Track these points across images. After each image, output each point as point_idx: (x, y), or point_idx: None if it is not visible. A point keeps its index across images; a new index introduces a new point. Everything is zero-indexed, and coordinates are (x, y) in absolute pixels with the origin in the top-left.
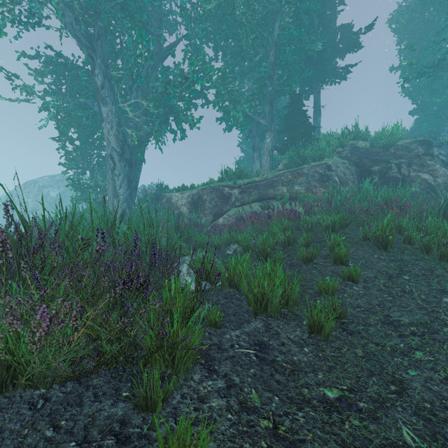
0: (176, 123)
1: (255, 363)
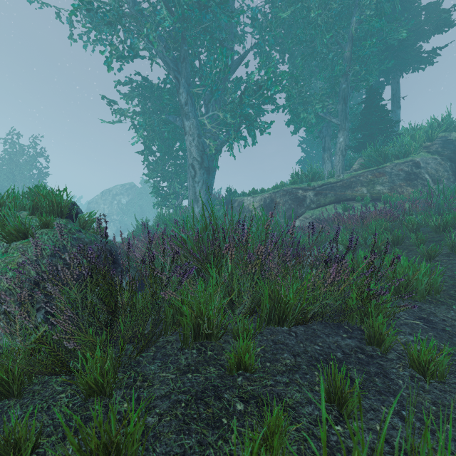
0: (248, 130)
1: (429, 330)
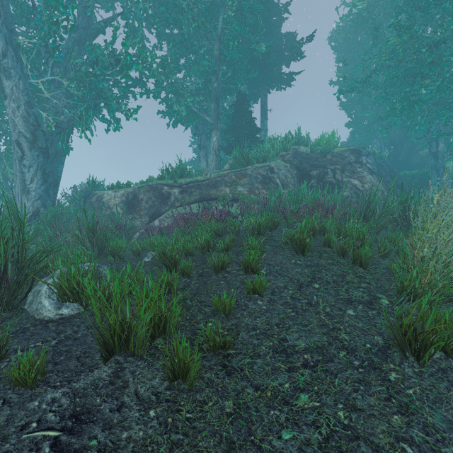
0: (108, 111)
1: None
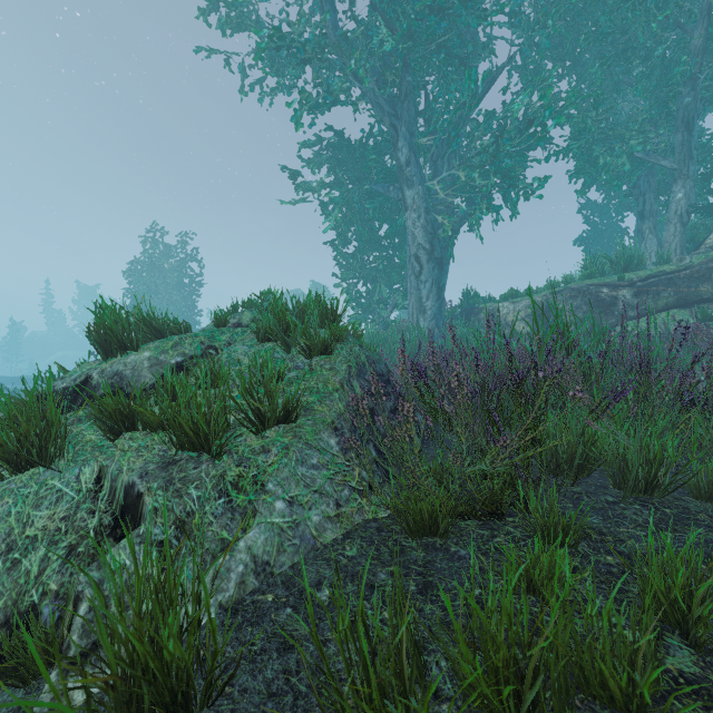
0: (505, 195)
1: None
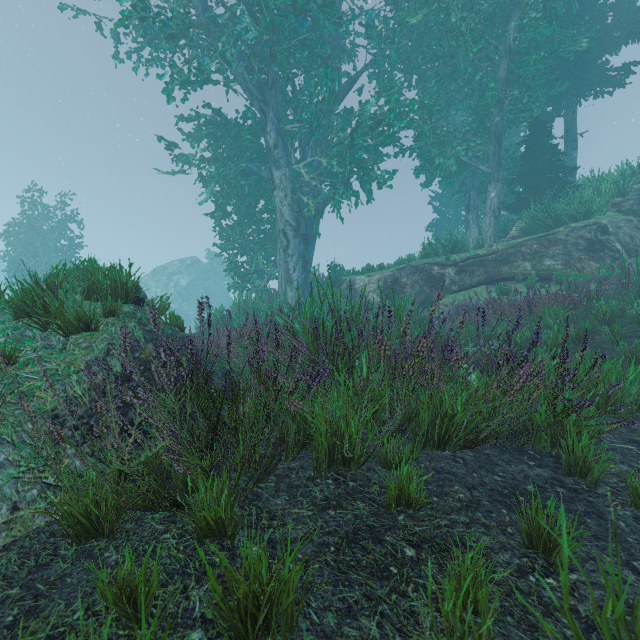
0: (361, 182)
1: None
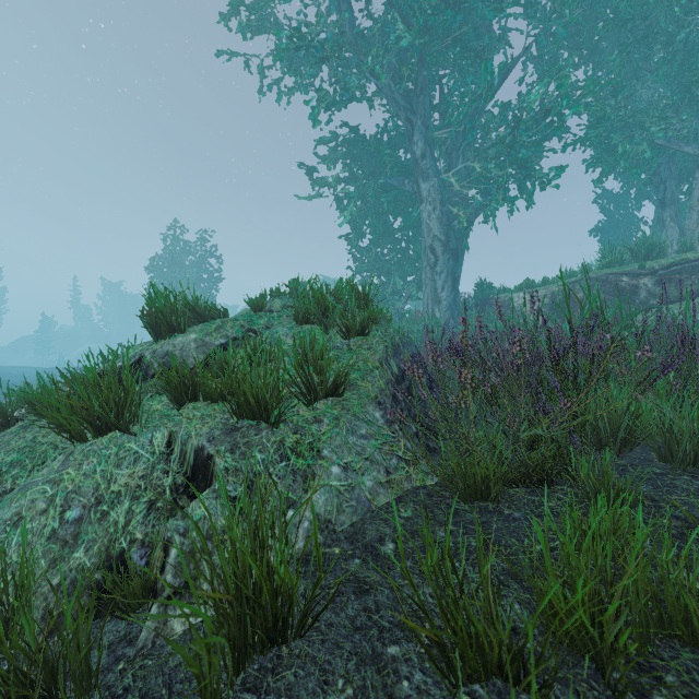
0: (520, 185)
1: None
